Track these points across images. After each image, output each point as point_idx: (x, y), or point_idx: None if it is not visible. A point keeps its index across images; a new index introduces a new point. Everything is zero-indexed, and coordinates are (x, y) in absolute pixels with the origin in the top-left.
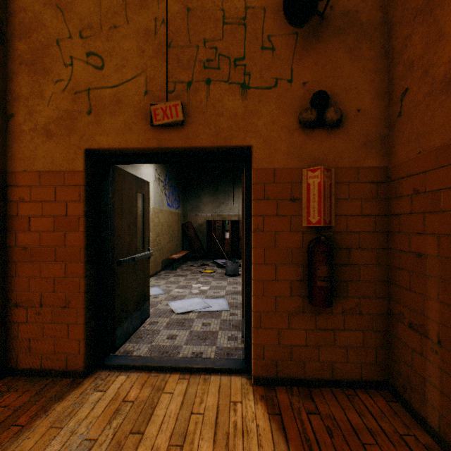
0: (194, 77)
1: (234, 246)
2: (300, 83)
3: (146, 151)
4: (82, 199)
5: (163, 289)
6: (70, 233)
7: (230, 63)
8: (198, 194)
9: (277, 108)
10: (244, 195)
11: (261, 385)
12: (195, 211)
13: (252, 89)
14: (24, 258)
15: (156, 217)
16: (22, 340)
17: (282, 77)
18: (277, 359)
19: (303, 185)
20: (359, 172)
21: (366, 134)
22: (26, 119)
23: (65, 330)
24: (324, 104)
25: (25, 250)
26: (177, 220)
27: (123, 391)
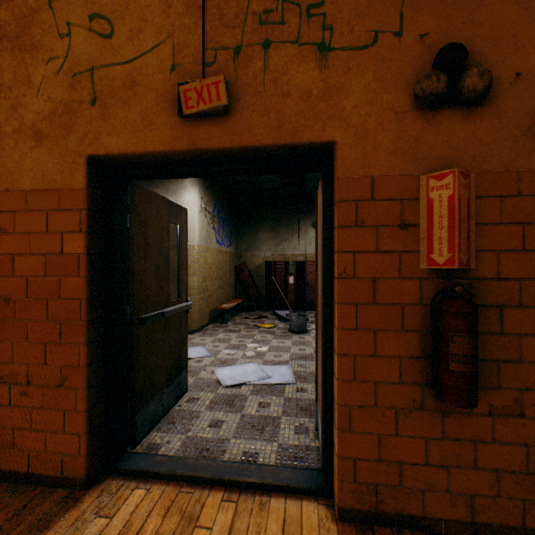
0: (245, 39)
1: (299, 294)
2: (415, 36)
3: (175, 158)
4: (83, 230)
5: (209, 349)
6: (66, 279)
7: (300, 13)
8: (254, 228)
9: (377, 79)
10: (322, 221)
11: (351, 523)
12: (251, 249)
13: (336, 51)
14: (6, 314)
15: (201, 257)
16: (3, 430)
17: (384, 28)
18: (376, 482)
19: (420, 202)
20: (519, 177)
21: (531, 113)
22: (8, 116)
23: (60, 418)
24: (459, 65)
25: (7, 303)
26: (228, 260)
27: (137, 519)
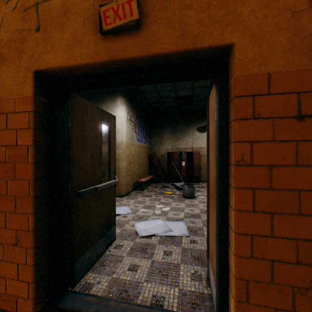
0: None
1: (188, 172)
2: None
3: (99, 70)
4: (31, 127)
5: (131, 208)
6: (19, 164)
7: None
8: (160, 132)
9: None
10: (218, 116)
11: None
12: (158, 144)
13: None
14: None
15: (127, 149)
16: None
17: None
18: None
19: None
20: None
21: None
22: None
23: (15, 269)
24: None
25: None
26: (144, 151)
27: None
